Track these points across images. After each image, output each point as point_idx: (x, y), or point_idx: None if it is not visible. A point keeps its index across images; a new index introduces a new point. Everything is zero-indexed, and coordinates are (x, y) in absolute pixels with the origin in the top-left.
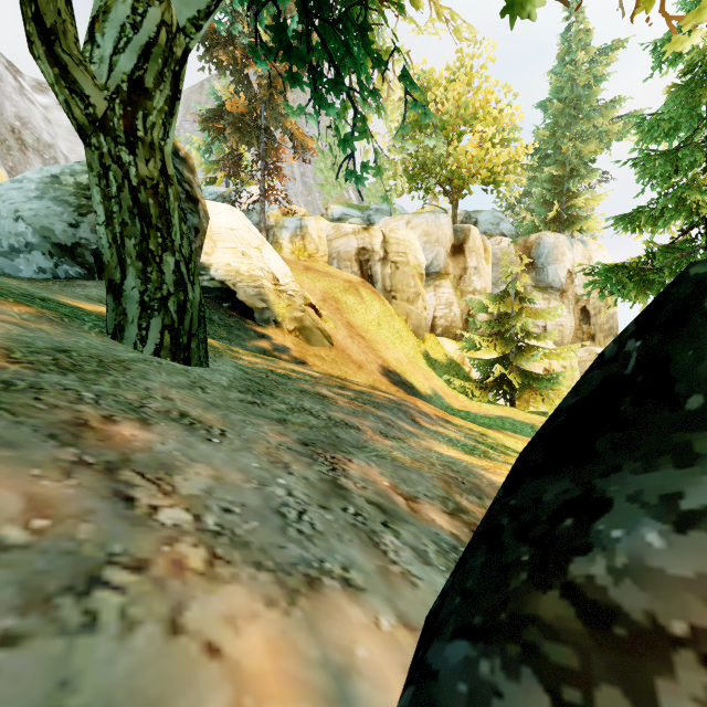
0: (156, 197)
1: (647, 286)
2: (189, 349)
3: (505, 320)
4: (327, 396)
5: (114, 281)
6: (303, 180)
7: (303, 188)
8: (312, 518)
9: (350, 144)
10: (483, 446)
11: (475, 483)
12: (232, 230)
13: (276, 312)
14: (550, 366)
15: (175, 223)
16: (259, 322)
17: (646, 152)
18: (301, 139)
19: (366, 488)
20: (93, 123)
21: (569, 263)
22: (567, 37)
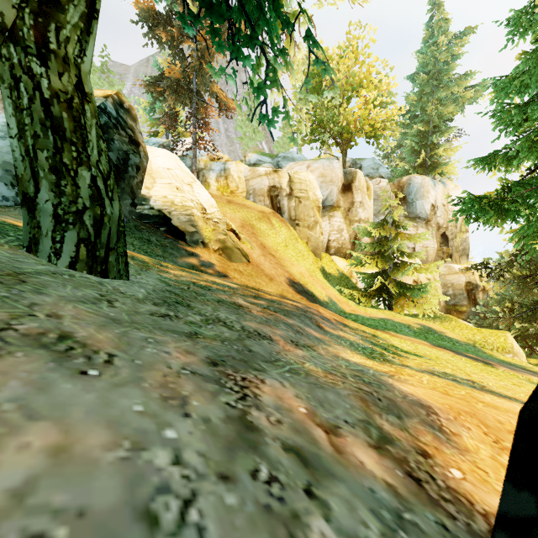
0: (70, 111)
1: (505, 213)
2: (107, 262)
3: (384, 243)
4: (242, 305)
5: (28, 194)
6: (226, 134)
7: (226, 140)
8: (202, 513)
9: (263, 91)
10: (378, 348)
11: (390, 398)
12: (168, 169)
13: (204, 235)
14: (418, 278)
15: (91, 139)
16: (189, 243)
17: (503, 106)
18: (224, 101)
19: (281, 423)
20: (2, 32)
21: (432, 199)
22: (430, 24)
